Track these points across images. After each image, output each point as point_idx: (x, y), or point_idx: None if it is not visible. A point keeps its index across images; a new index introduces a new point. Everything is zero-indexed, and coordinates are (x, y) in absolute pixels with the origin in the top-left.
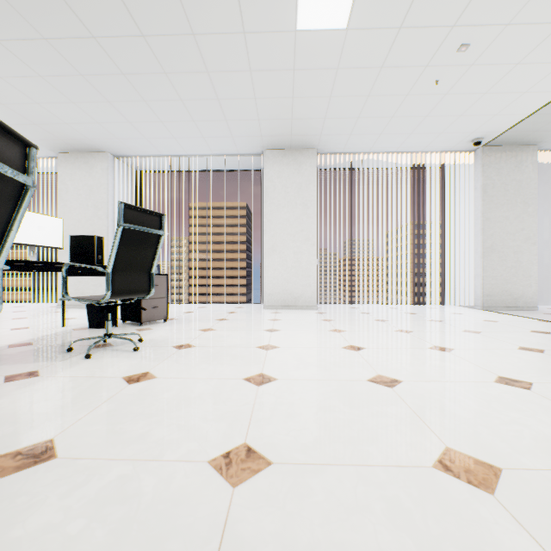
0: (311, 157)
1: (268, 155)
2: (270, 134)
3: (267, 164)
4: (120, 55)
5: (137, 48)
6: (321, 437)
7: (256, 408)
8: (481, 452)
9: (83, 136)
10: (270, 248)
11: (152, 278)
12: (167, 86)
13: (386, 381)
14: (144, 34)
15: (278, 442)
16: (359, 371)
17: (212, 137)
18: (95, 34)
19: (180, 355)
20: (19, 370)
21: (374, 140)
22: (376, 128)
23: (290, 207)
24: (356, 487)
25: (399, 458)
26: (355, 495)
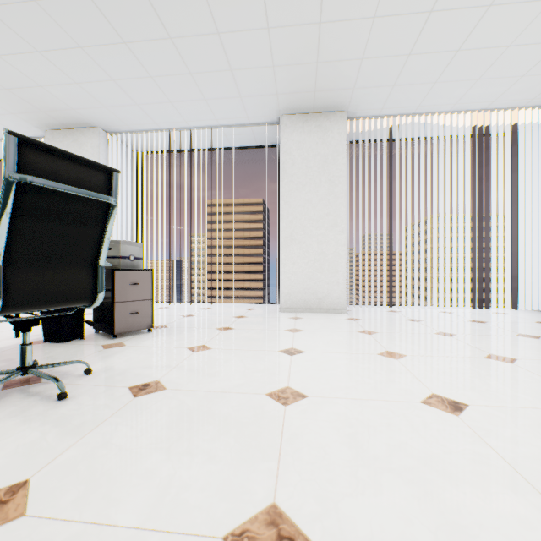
0: (339, 122)
1: (285, 122)
2: (288, 91)
3: (284, 133)
4: None
5: None
6: None
7: None
8: None
9: (65, 105)
10: (288, 236)
11: (99, 275)
12: (148, 13)
13: None
14: None
15: None
16: (517, 510)
17: (215, 99)
18: None
19: (127, 414)
20: None
21: (423, 94)
22: (431, 73)
23: (313, 186)
24: None
25: None
26: None
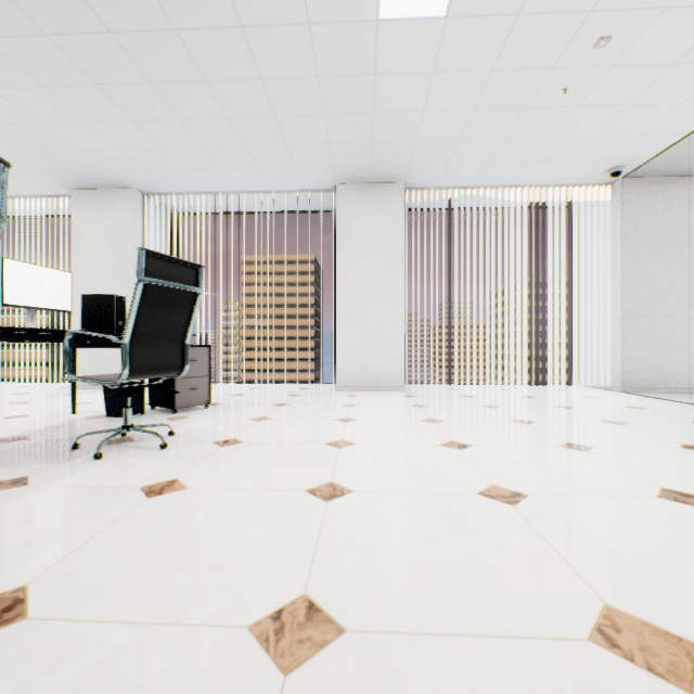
0: (397, 194)
1: (341, 191)
2: (344, 163)
3: (340, 203)
4: (145, 57)
5: (168, 47)
6: (417, 586)
7: (322, 536)
8: (659, 614)
9: (102, 167)
10: (344, 311)
11: (186, 351)
12: (209, 99)
13: (504, 495)
14: (176, 26)
15: (354, 593)
16: (466, 479)
17: (268, 167)
18: (111, 28)
19: (222, 454)
20: (2, 476)
21: (479, 171)
22: (483, 154)
23: (370, 259)
24: (475, 677)
25: (535, 623)
26: (473, 692)
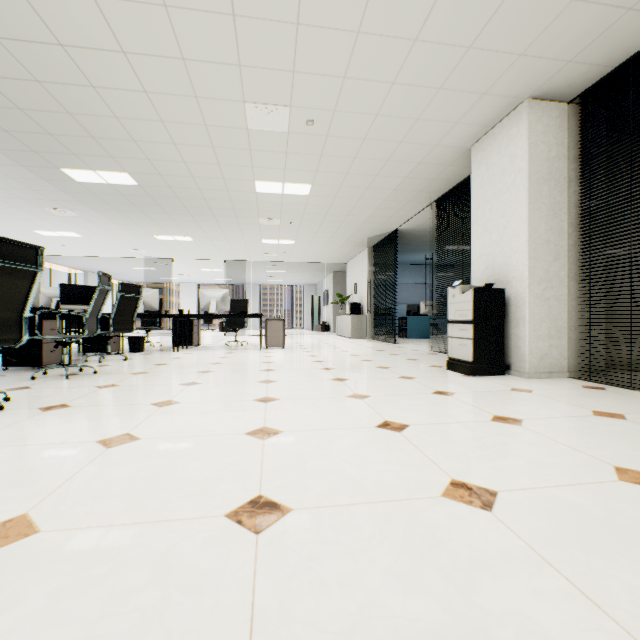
0: None
1: None
2: None
3: None
4: None
5: None
6: None
7: None
8: None
9: None
10: None
11: None
12: None
13: None
14: None
15: None
16: None
17: None
18: None
19: None
20: None
21: None
22: None
23: None
24: None
25: None
26: None
